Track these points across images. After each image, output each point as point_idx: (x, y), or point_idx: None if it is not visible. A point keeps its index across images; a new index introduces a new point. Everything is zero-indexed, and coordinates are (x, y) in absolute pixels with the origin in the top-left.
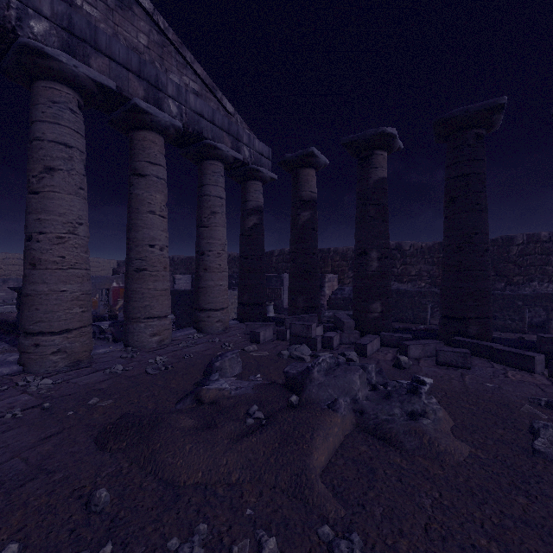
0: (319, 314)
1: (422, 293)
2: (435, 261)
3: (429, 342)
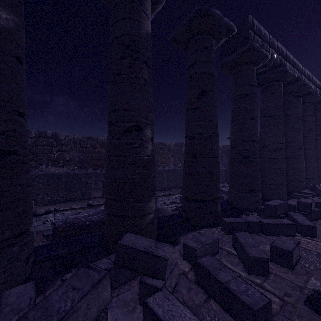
0: (33, 240)
1: (88, 174)
2: (84, 150)
3: (251, 239)
